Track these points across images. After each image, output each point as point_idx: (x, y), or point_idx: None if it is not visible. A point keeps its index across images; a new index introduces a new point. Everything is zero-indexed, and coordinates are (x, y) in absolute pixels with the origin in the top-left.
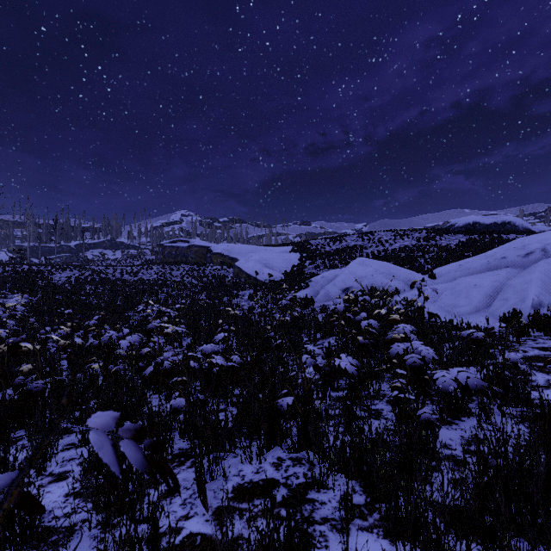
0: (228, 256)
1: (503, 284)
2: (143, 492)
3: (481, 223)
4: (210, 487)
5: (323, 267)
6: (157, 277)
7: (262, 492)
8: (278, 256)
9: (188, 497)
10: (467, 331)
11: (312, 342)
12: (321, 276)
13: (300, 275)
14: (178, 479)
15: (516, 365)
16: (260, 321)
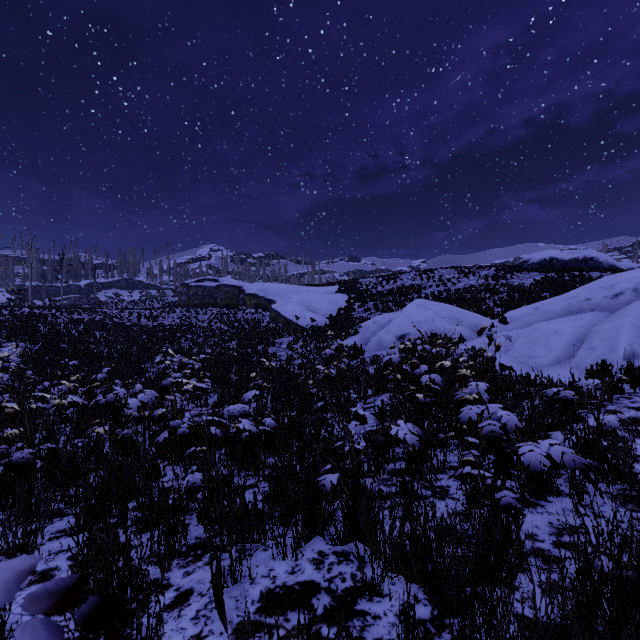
0: (264, 297)
1: (588, 330)
2: (141, 605)
3: (559, 259)
4: (231, 593)
5: (374, 310)
6: (180, 322)
7: (297, 601)
8: (322, 298)
9: (203, 607)
10: (553, 389)
11: (362, 399)
12: (372, 321)
13: (347, 319)
14: (192, 580)
15: (614, 432)
16: (300, 374)
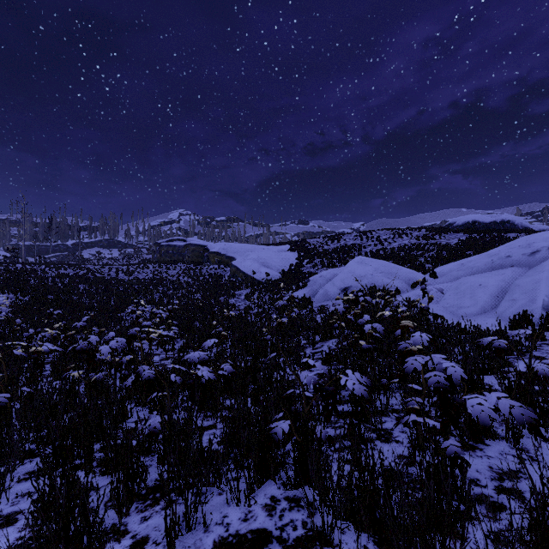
0: (225, 255)
1: (509, 284)
2: None
3: (481, 222)
4: (185, 543)
5: (321, 266)
6: (152, 276)
7: None
8: (276, 255)
9: None
10: (488, 338)
11: (311, 345)
12: (319, 275)
13: (297, 274)
14: (148, 526)
15: (546, 379)
16: (256, 322)
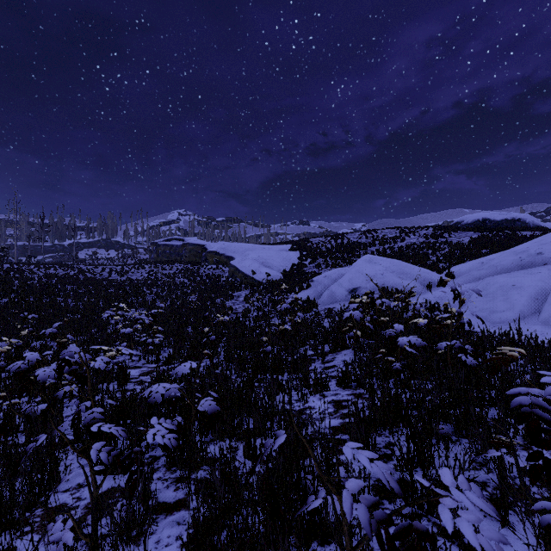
0: (224, 254)
1: (548, 284)
2: None
3: (491, 219)
4: None
5: (325, 266)
6: (147, 277)
7: None
8: (277, 255)
9: None
10: None
11: (320, 357)
12: (324, 276)
13: (300, 274)
14: None
15: None
16: (255, 327)
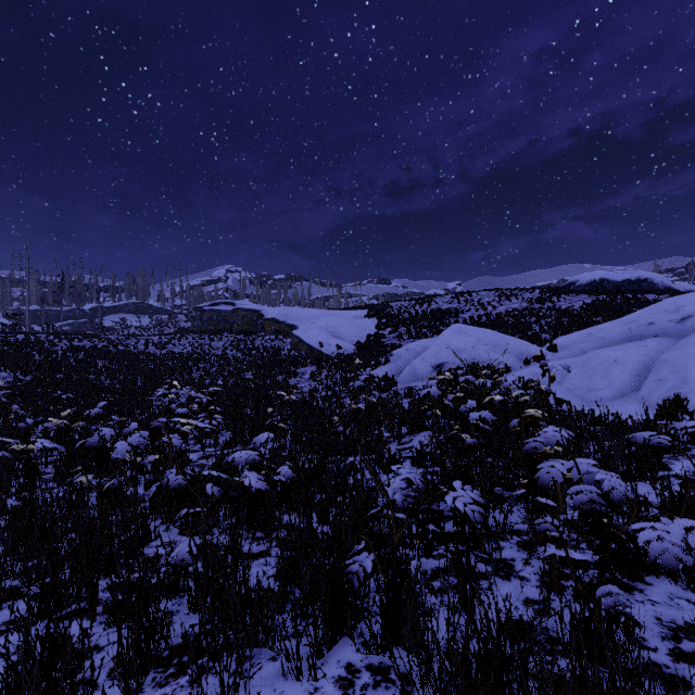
0: (285, 322)
1: (654, 359)
2: None
3: (611, 280)
4: None
5: (407, 336)
6: (192, 350)
7: None
8: (349, 323)
9: None
10: (643, 433)
11: (396, 439)
12: (405, 349)
13: (377, 346)
14: None
15: None
16: (325, 409)
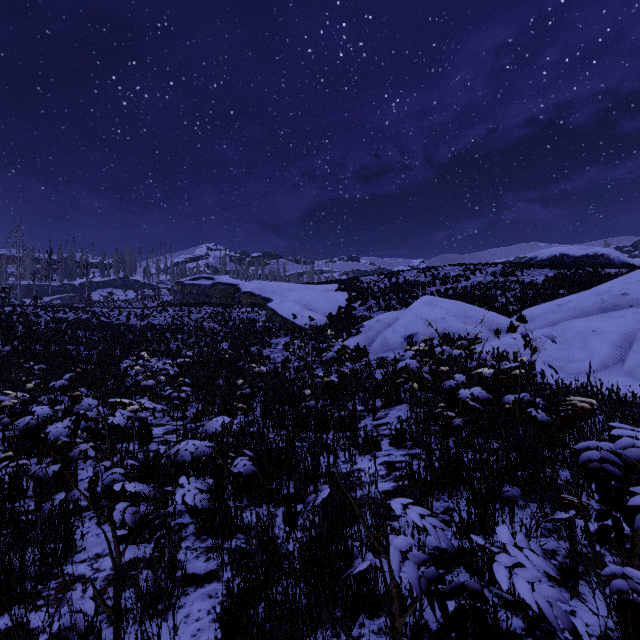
0: (260, 295)
1: (634, 330)
2: None
3: (570, 255)
4: None
5: (377, 308)
6: (171, 321)
7: None
8: (321, 296)
9: None
10: None
11: (370, 413)
12: (376, 320)
13: (348, 318)
14: None
15: None
16: (297, 379)
